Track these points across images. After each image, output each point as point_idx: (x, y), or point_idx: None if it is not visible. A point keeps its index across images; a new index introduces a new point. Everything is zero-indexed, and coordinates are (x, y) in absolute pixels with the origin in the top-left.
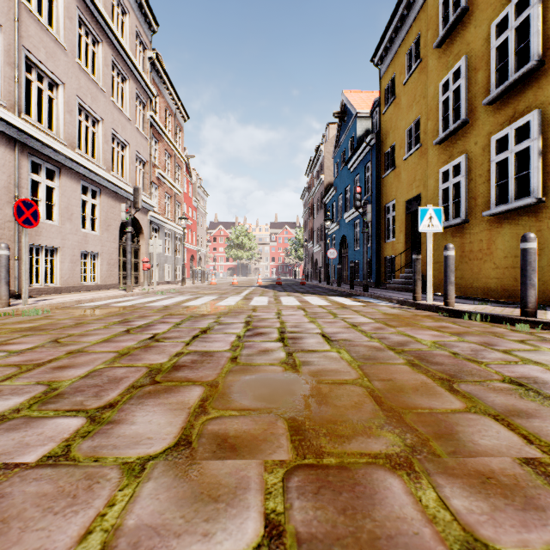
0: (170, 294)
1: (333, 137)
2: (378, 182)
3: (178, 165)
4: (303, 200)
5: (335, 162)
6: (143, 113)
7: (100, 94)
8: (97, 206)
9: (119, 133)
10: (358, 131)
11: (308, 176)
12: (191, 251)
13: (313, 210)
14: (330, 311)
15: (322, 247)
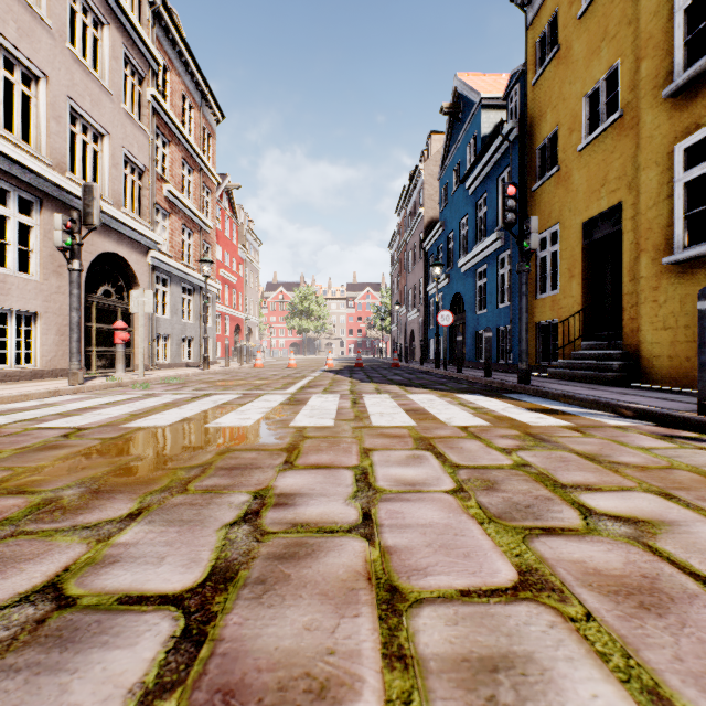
0: (159, 387)
1: (437, 152)
2: (523, 200)
3: (206, 186)
4: (392, 250)
5: (442, 186)
6: (141, 92)
7: (39, 30)
8: (34, 229)
9: (87, 110)
10: (484, 128)
11: (400, 215)
12: (235, 319)
13: (407, 261)
14: (520, 461)
15: (422, 312)
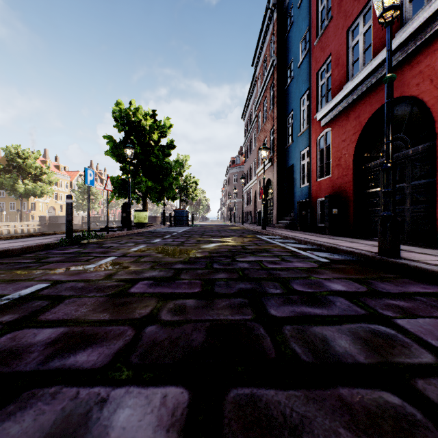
0: None
1: None
2: None
3: None
4: None
5: None
6: None
7: None
8: None
9: None
10: None
11: None
12: None
13: None
14: None
15: None
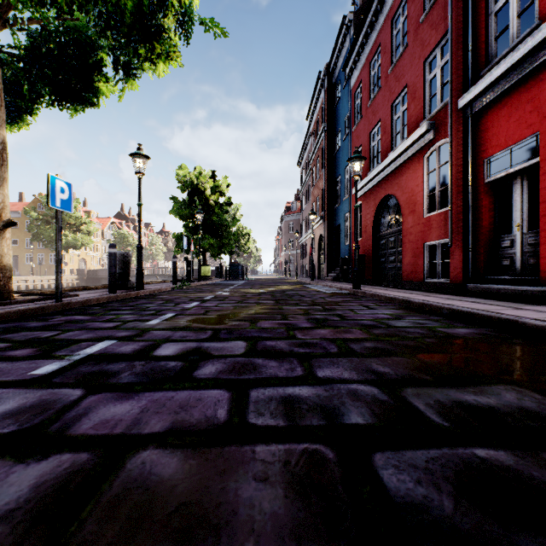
0: None
1: None
2: None
3: None
4: None
5: None
6: None
7: None
8: None
9: None
10: None
11: None
12: None
13: None
14: None
15: None
